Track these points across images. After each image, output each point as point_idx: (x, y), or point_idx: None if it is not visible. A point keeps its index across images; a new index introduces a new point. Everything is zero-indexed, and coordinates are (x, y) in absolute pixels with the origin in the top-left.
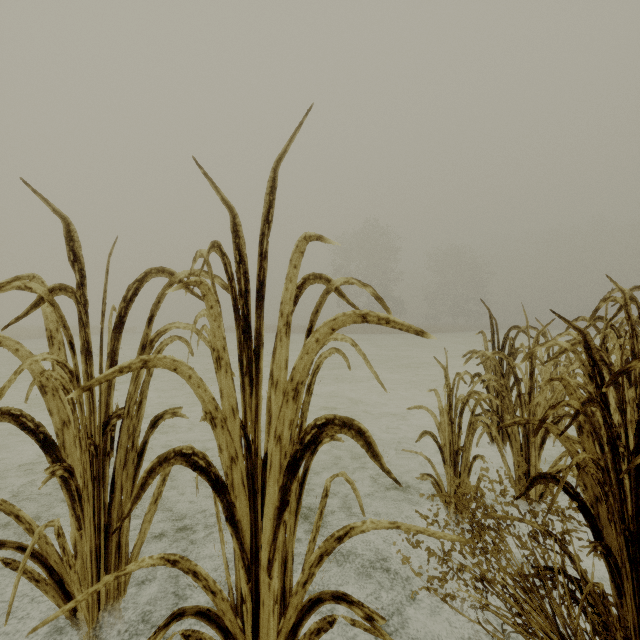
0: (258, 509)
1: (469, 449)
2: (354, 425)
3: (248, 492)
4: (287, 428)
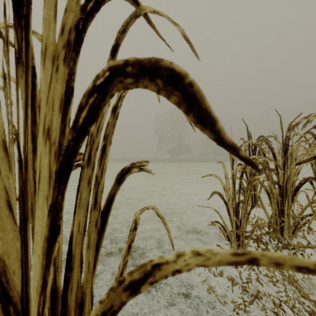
0: (28, 242)
1: (248, 201)
2: (161, 67)
3: (20, 220)
4: (57, 111)
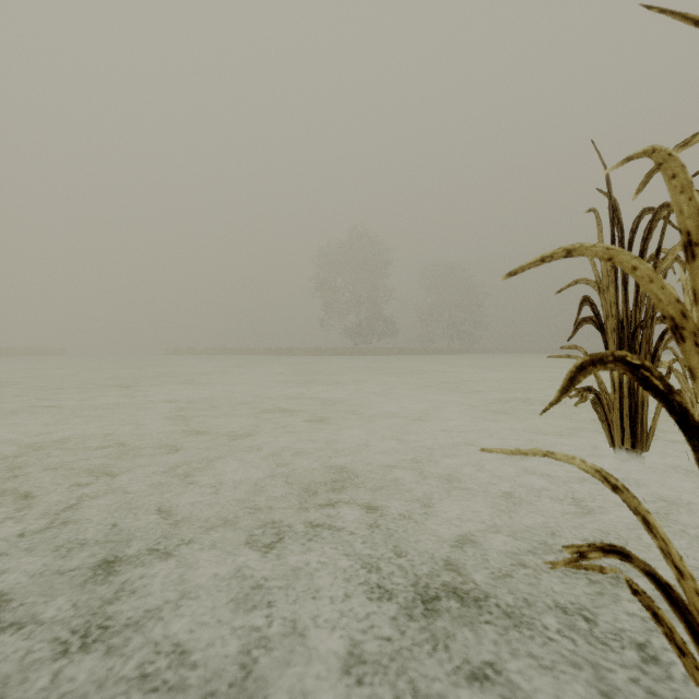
0: None
1: None
2: None
3: None
4: None
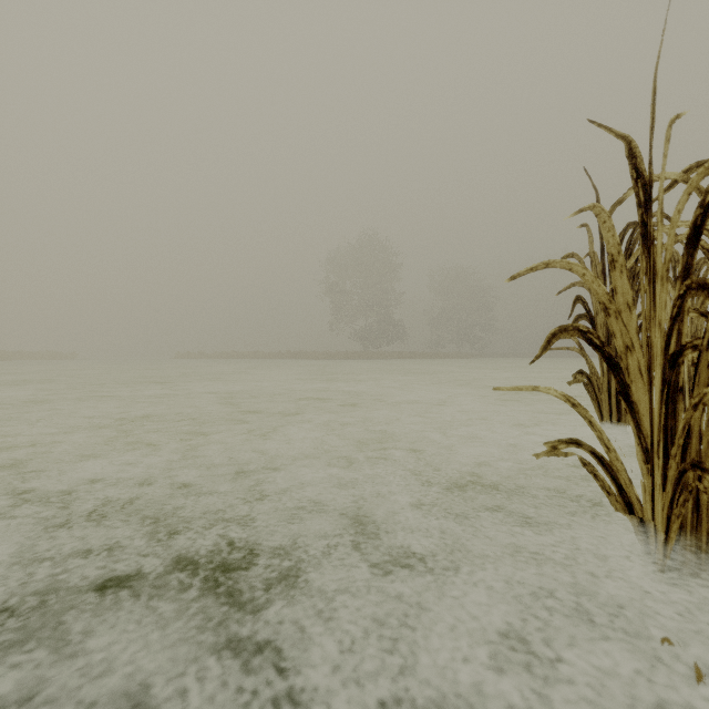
0: None
1: None
2: None
3: None
4: None
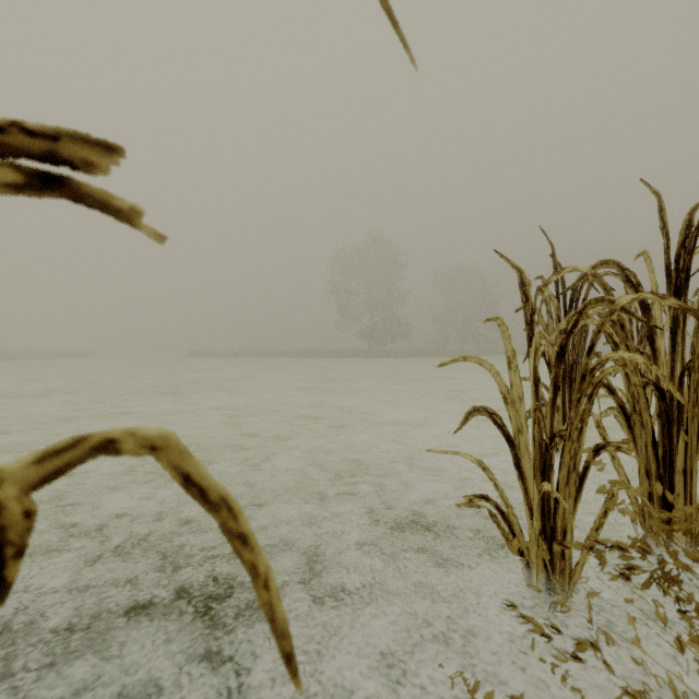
0: None
1: (581, 432)
2: None
3: None
4: None
